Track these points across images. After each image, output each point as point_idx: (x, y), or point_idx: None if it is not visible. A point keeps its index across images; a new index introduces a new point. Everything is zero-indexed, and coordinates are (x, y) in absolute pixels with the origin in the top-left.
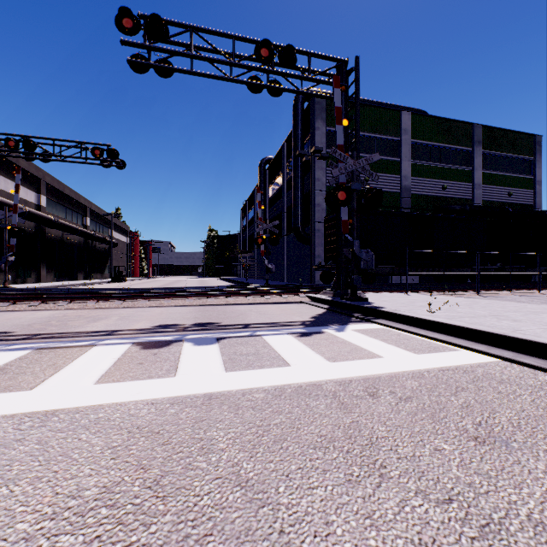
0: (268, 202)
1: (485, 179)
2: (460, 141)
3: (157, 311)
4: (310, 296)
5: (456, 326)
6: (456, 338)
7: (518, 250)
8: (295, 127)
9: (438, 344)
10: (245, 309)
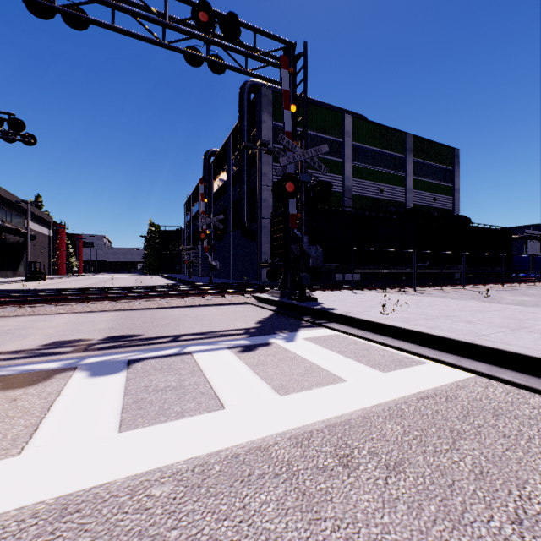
0: (213, 197)
1: (415, 185)
2: (395, 148)
3: (63, 320)
4: (256, 296)
5: (418, 332)
6: (419, 347)
7: (443, 250)
8: (241, 118)
9: (402, 355)
10: (180, 314)
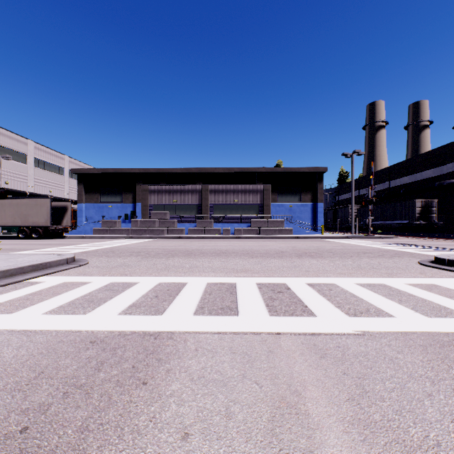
0: None
1: None
2: None
3: None
4: None
5: None
6: None
7: None
8: None
9: None
10: None
